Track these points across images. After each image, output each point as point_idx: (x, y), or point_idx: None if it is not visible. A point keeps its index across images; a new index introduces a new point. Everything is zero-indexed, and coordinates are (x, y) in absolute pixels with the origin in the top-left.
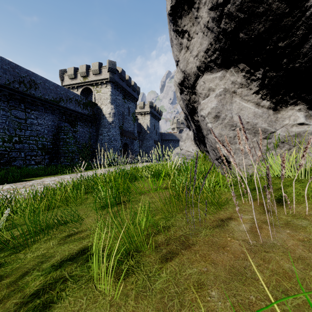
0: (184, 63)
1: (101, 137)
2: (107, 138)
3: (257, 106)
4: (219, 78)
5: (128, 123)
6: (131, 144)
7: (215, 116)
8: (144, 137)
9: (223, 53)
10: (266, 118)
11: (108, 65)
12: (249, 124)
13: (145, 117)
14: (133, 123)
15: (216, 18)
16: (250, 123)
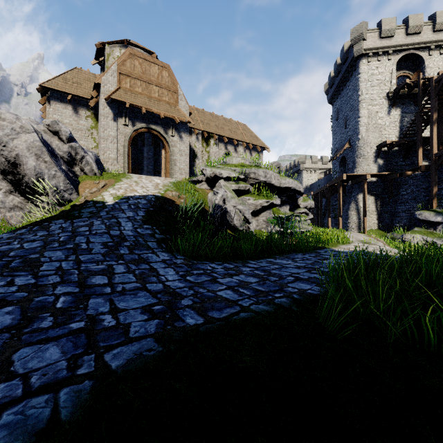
0: None
1: None
2: None
3: (20, 200)
4: (4, 186)
5: None
6: None
7: (1, 201)
8: None
9: (3, 179)
10: (23, 205)
11: None
12: (16, 206)
13: None
14: None
15: None
16: (16, 206)
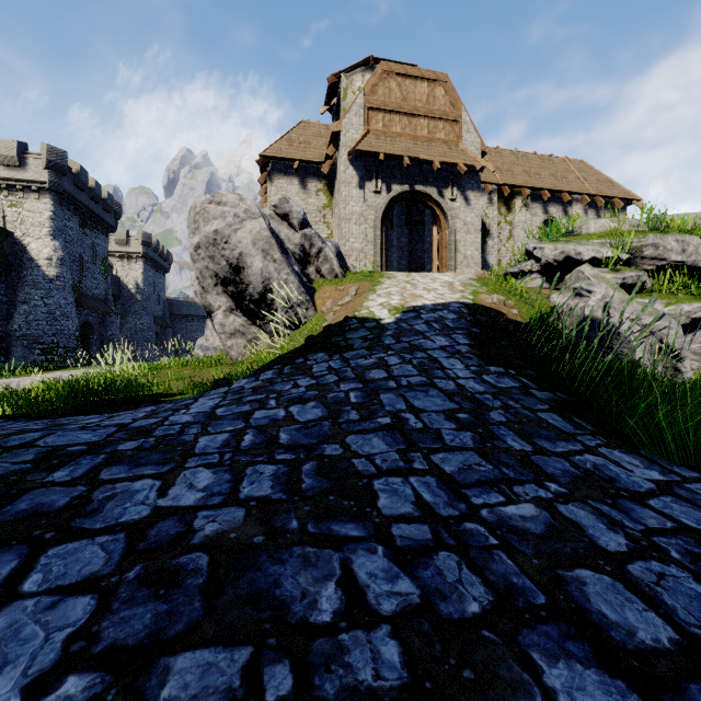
0: (202, 284)
1: (26, 309)
2: (45, 311)
3: (242, 321)
4: (223, 302)
5: (93, 279)
6: (99, 324)
7: (221, 324)
8: (128, 308)
9: (223, 292)
10: (245, 328)
11: (47, 156)
12: (237, 331)
13: (131, 264)
14: (104, 278)
15: (218, 277)
16: (238, 330)
